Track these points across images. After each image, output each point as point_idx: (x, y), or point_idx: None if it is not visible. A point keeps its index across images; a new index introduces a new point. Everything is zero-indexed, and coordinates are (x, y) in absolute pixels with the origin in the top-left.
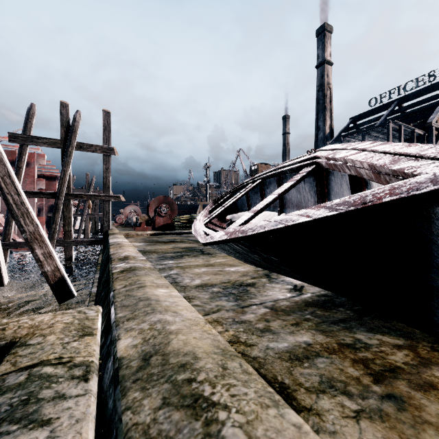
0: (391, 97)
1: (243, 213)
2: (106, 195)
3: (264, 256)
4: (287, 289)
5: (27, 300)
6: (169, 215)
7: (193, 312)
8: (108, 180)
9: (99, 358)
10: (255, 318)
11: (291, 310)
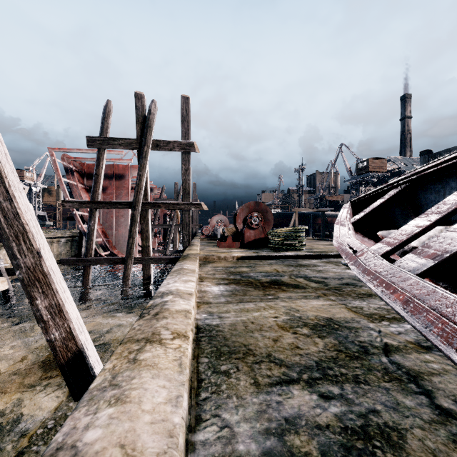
0: None
1: None
2: (186, 203)
3: None
4: None
5: None
6: (262, 227)
7: None
8: (187, 184)
9: None
10: None
11: None
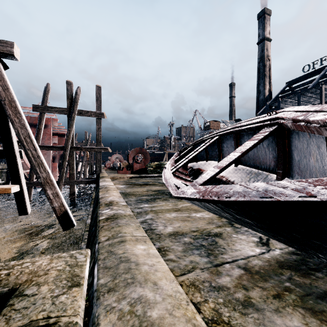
0: (322, 64)
1: (202, 162)
2: (98, 148)
3: (236, 216)
4: (253, 242)
5: (43, 224)
6: (144, 162)
7: (172, 282)
8: (99, 137)
9: (87, 298)
10: (232, 283)
11: (266, 273)
